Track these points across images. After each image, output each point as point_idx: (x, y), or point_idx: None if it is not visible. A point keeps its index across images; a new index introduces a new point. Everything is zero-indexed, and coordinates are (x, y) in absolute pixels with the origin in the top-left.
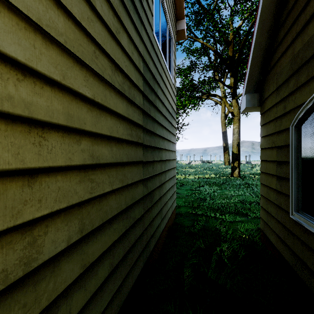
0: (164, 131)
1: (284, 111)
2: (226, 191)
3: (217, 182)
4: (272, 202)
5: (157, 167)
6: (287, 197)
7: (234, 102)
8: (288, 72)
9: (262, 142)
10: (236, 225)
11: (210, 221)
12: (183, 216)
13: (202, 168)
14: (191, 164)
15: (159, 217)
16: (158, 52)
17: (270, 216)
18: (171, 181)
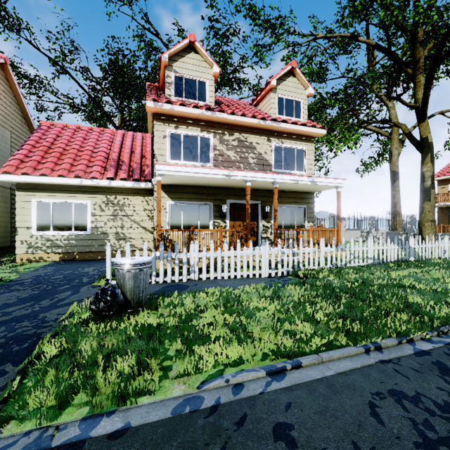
0: None
1: None
2: None
3: None
4: None
5: None
6: None
7: None
8: None
9: None
10: None
11: None
12: None
13: None
14: None
15: None
16: None
17: None
18: None
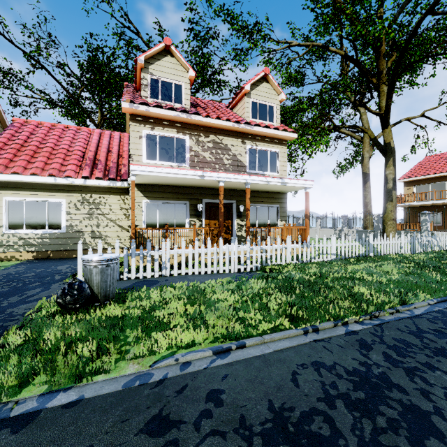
0: None
1: None
2: None
3: None
4: None
5: None
6: None
7: None
8: None
9: None
10: None
11: None
12: None
13: None
14: None
15: None
16: None
17: None
18: None
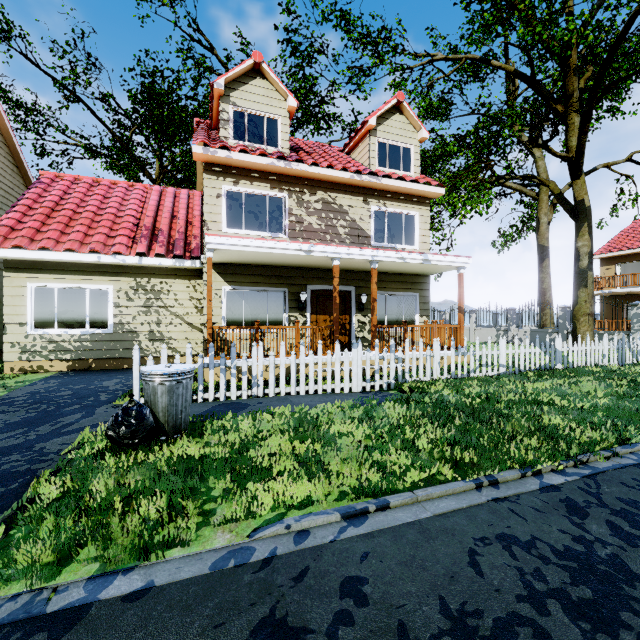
0: None
1: None
2: None
3: None
4: None
5: None
6: None
7: None
8: None
9: None
10: None
11: None
12: None
13: None
14: None
15: None
16: None
17: None
18: None
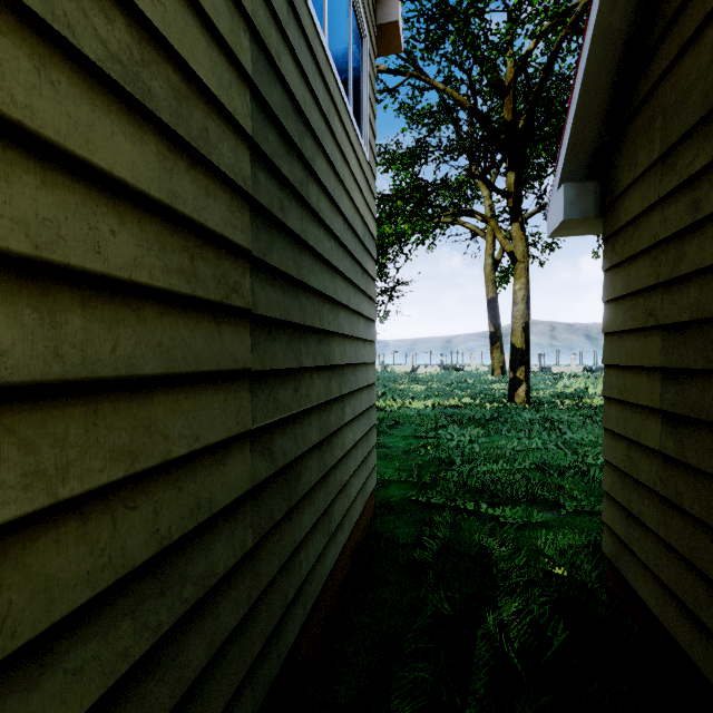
0: (339, 284)
1: (693, 217)
2: (501, 440)
3: (477, 417)
4: (646, 488)
5: (312, 386)
6: (706, 480)
7: (516, 230)
8: (711, 93)
9: (610, 314)
10: (533, 539)
11: (464, 525)
12: (394, 510)
13: (443, 381)
14: (417, 372)
15: (321, 532)
16: (316, 44)
17: (637, 525)
18: (361, 421)
